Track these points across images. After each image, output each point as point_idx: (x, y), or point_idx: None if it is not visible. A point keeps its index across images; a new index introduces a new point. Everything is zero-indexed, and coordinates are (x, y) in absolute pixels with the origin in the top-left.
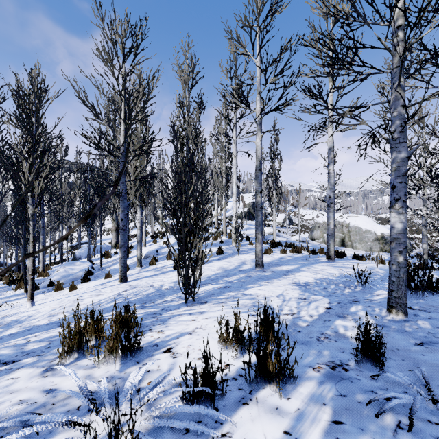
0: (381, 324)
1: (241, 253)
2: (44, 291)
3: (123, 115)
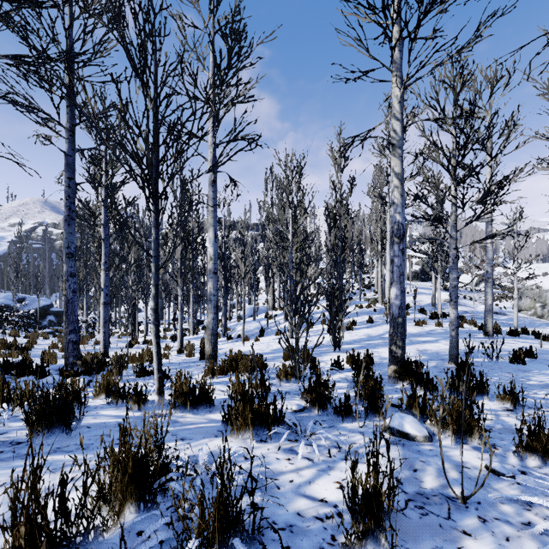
0: (435, 366)
1: None
2: (238, 341)
3: (291, 219)
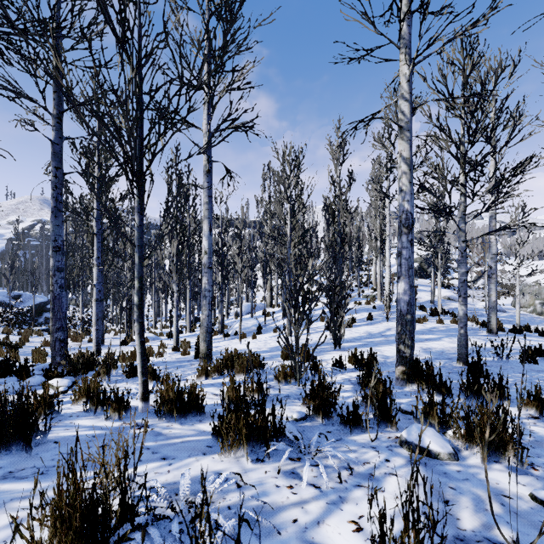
0: (443, 366)
1: (391, 320)
2: (235, 338)
3: (289, 214)
